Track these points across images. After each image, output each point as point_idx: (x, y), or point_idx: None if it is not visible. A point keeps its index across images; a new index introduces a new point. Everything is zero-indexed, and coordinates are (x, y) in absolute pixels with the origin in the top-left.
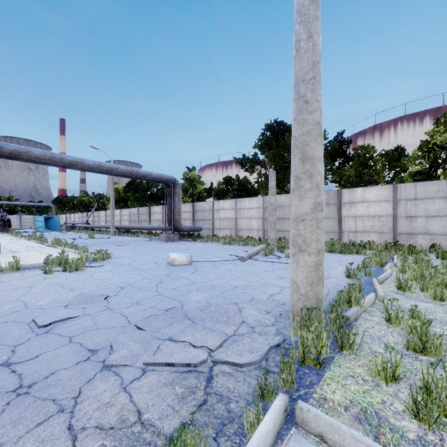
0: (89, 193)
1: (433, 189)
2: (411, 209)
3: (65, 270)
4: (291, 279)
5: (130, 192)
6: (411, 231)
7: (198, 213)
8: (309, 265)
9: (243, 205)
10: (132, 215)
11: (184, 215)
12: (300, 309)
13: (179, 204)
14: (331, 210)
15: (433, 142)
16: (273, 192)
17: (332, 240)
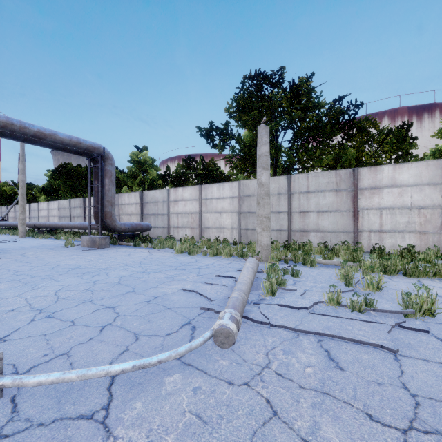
0: (7, 180)
1: None
2: None
3: None
4: None
5: (61, 179)
6: None
7: (147, 205)
8: None
9: (210, 194)
10: (62, 209)
11: (129, 208)
12: None
13: (111, 189)
14: (342, 199)
15: None
16: (265, 163)
17: (343, 244)
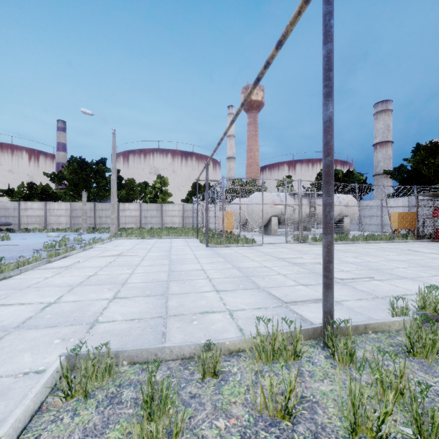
0: None
1: (153, 207)
2: (146, 214)
3: (3, 240)
4: (111, 230)
5: None
6: (146, 223)
7: None
8: (115, 227)
9: (53, 207)
10: None
11: None
12: (114, 233)
13: None
14: None
15: (156, 186)
16: (85, 203)
17: None
